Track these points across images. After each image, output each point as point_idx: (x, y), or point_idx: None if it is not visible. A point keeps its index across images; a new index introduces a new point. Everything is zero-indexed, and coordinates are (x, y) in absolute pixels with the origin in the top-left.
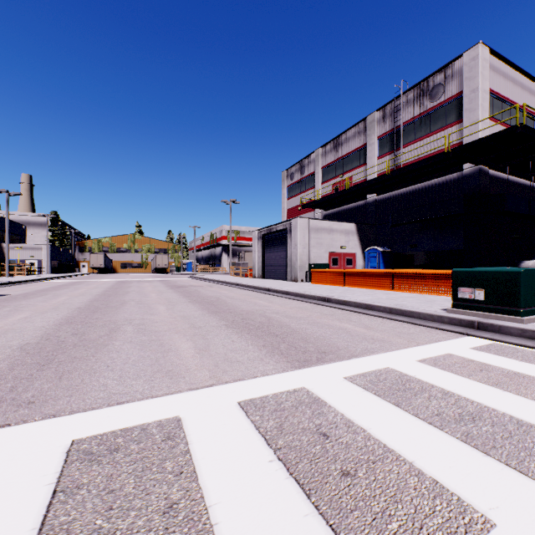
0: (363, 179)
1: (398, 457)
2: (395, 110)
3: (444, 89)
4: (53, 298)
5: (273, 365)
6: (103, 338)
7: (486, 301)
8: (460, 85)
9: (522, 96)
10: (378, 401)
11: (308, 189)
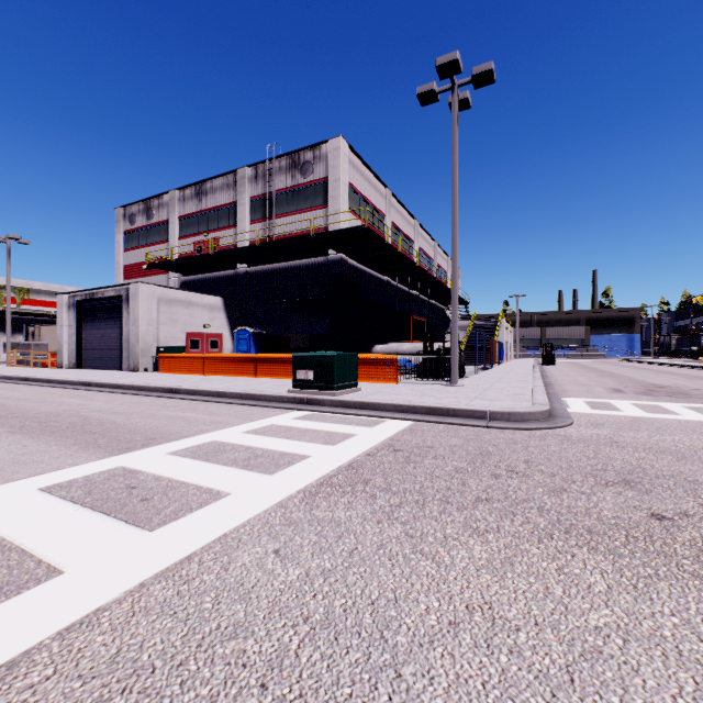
0: (233, 244)
1: (190, 485)
2: (269, 173)
3: (313, 169)
4: None
5: (87, 457)
6: None
7: (315, 380)
8: (326, 170)
9: (375, 197)
10: (191, 461)
11: (158, 242)
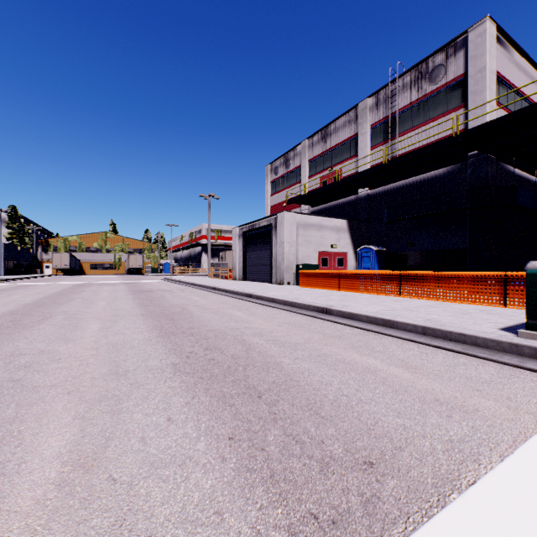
0: (354, 172)
1: None
2: (390, 96)
3: (445, 71)
4: None
5: None
6: None
7: None
8: (464, 65)
9: (525, 83)
10: None
11: (293, 184)
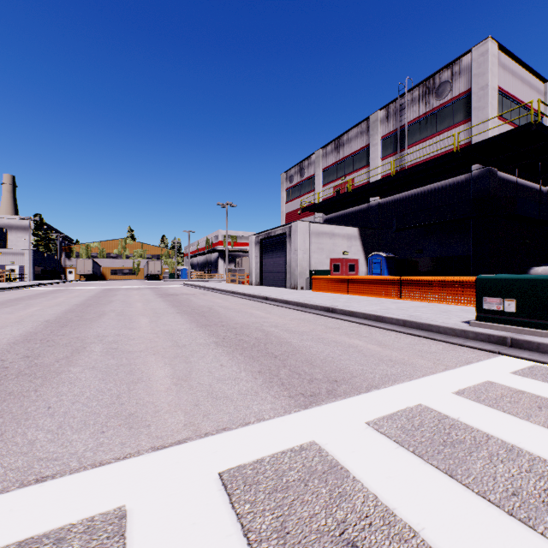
0: (365, 181)
1: None
2: (400, 109)
3: (451, 87)
4: (23, 309)
5: (271, 403)
6: (60, 362)
7: (517, 313)
8: (468, 82)
9: (530, 96)
10: (421, 467)
11: (307, 192)
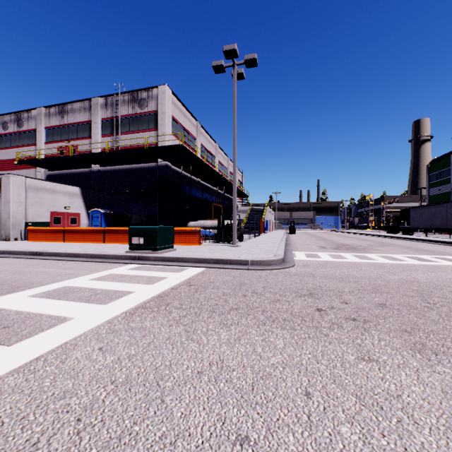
0: (88, 150)
1: (43, 315)
2: (115, 103)
3: (148, 104)
4: None
5: None
6: None
7: (144, 244)
8: (156, 106)
9: (189, 126)
10: (47, 300)
11: (28, 144)
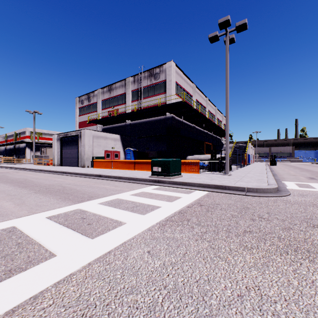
0: (124, 111)
1: (108, 218)
2: (140, 79)
3: (159, 76)
4: None
5: (65, 204)
6: None
7: (161, 172)
8: (165, 76)
9: (187, 87)
10: (108, 207)
11: (93, 111)
